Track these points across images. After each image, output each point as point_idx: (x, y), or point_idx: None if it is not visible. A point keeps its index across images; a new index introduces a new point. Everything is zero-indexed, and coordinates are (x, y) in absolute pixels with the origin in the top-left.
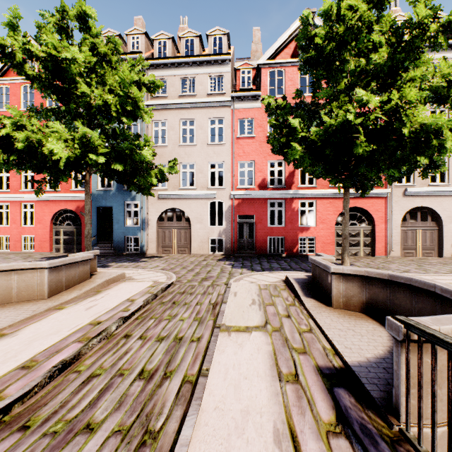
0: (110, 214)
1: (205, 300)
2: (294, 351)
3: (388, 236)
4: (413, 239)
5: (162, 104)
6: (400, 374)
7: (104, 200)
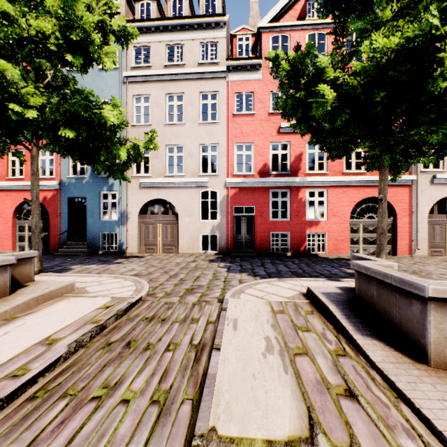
0: (84, 206)
1: (184, 337)
2: None
3: (412, 231)
4: (442, 235)
5: (145, 75)
6: None
7: (76, 189)
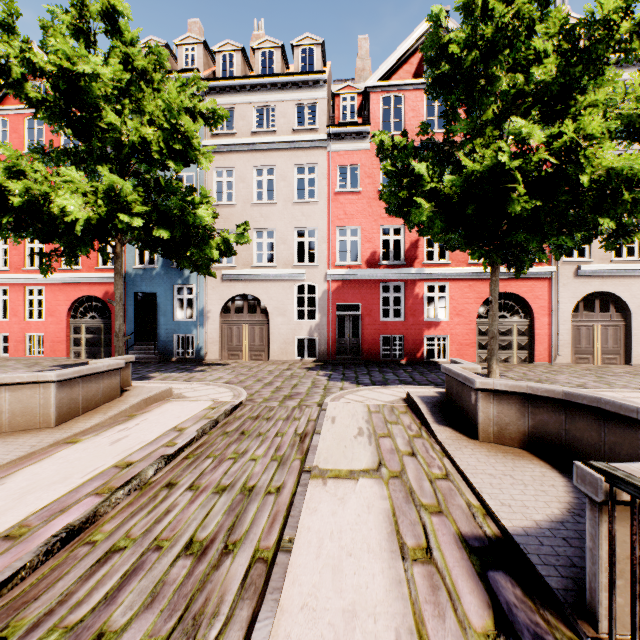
0: (153, 302)
1: (289, 429)
2: (424, 509)
3: (552, 334)
4: (589, 338)
5: (228, 144)
6: (598, 556)
7: (144, 282)
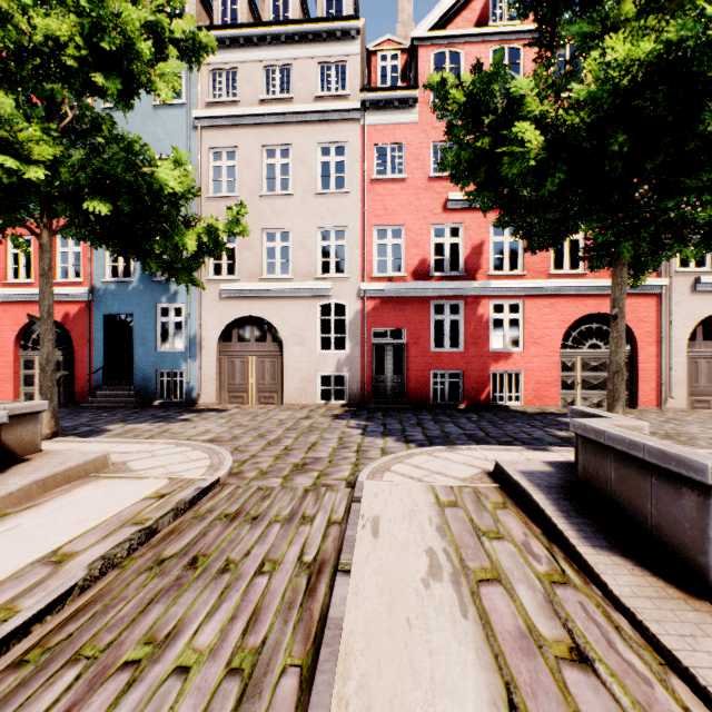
0: (130, 328)
1: (290, 549)
2: None
3: (662, 369)
4: (709, 374)
5: (228, 115)
6: None
7: (116, 300)
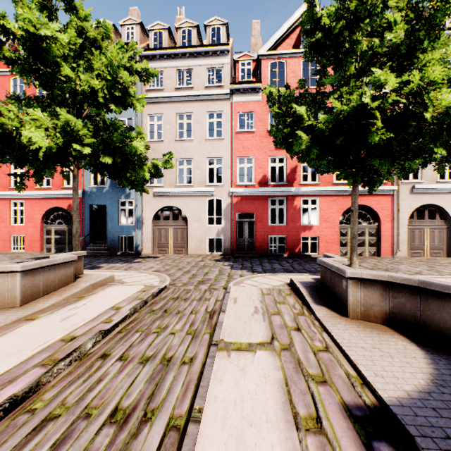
0: (104, 212)
1: (201, 307)
2: (311, 379)
3: (394, 235)
4: (421, 238)
5: (158, 97)
6: None
7: (97, 197)
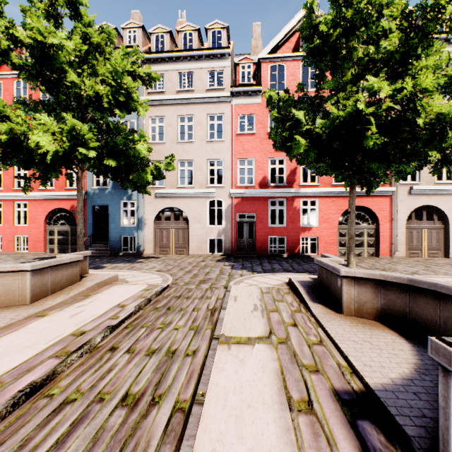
0: (106, 213)
1: (203, 305)
2: (305, 369)
3: (392, 236)
4: (418, 238)
5: (160, 99)
6: (450, 413)
7: (99, 198)
